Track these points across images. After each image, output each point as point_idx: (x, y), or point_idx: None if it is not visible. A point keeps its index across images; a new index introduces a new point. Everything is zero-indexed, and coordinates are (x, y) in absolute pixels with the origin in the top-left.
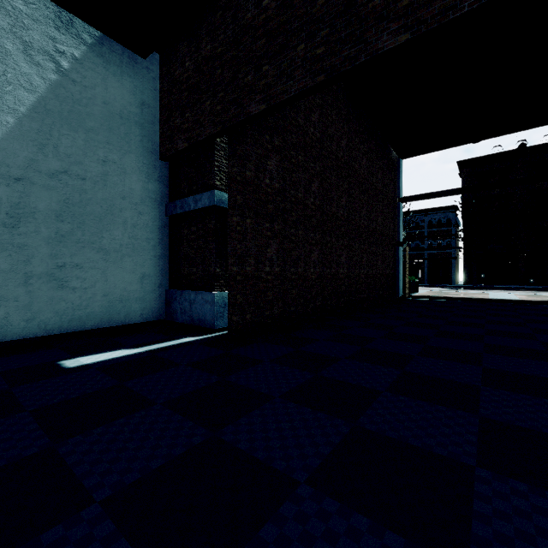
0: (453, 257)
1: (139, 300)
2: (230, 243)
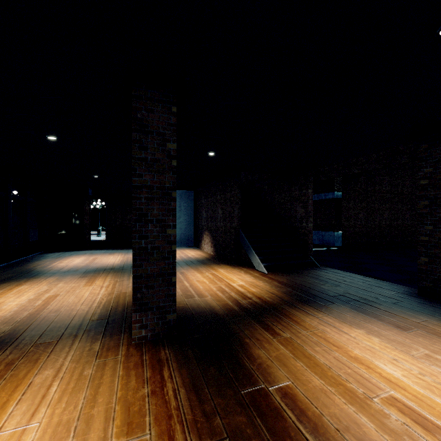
0: None
1: None
2: (343, 213)
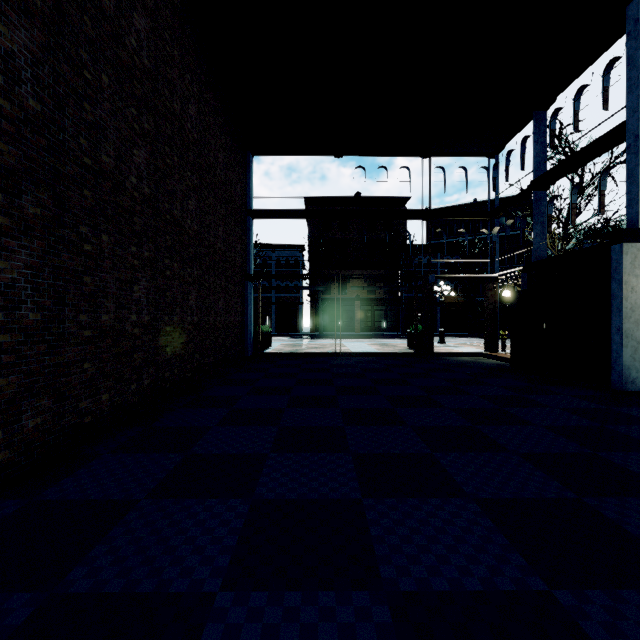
0: (301, 302)
1: None
2: None
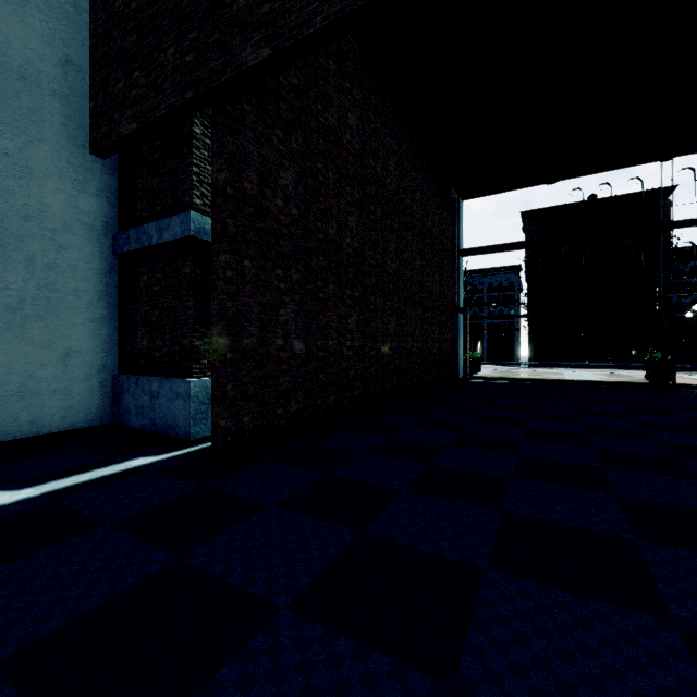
0: (516, 328)
1: (59, 393)
2: (216, 298)
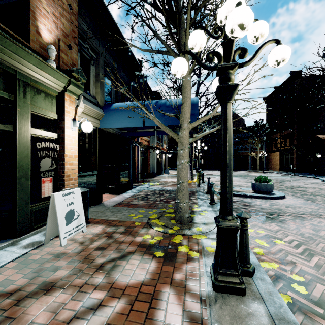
0: None
1: None
2: None
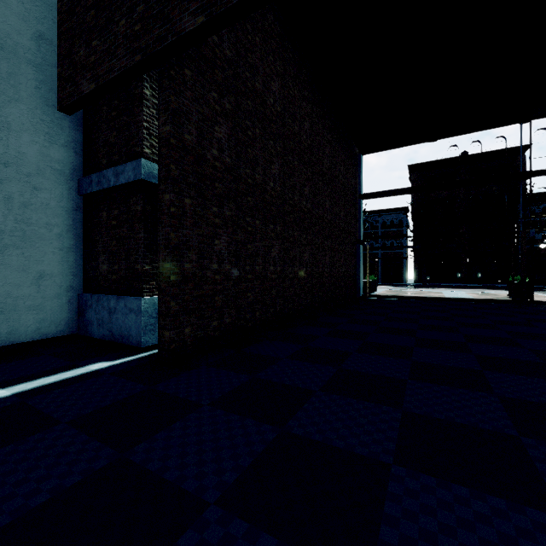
0: (404, 256)
1: (33, 309)
2: (161, 230)
